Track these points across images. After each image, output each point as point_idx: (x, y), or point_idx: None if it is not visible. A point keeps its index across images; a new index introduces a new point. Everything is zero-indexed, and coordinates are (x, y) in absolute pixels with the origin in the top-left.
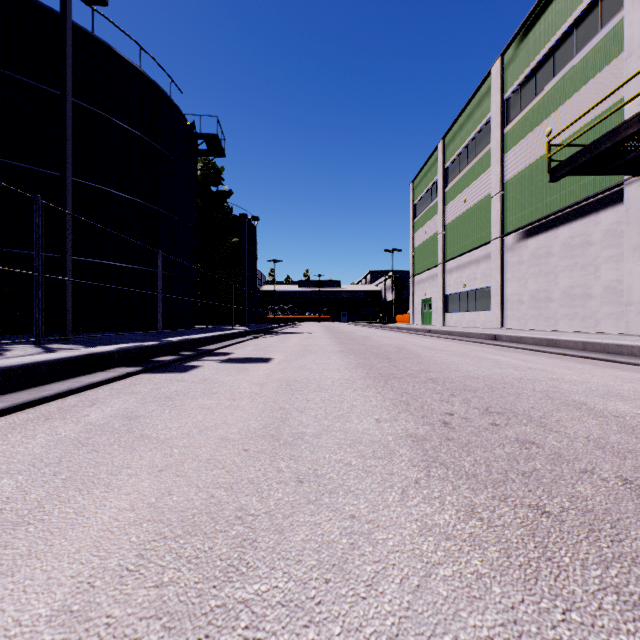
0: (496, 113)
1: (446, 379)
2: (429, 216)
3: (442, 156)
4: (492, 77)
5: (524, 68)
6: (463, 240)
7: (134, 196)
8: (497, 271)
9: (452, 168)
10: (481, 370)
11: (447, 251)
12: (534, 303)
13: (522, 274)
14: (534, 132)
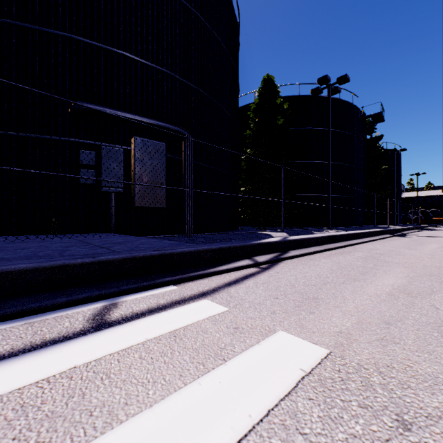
0: None
1: None
2: None
3: None
4: None
5: None
6: None
7: (336, 162)
8: None
9: None
10: None
11: None
12: None
13: None
14: None
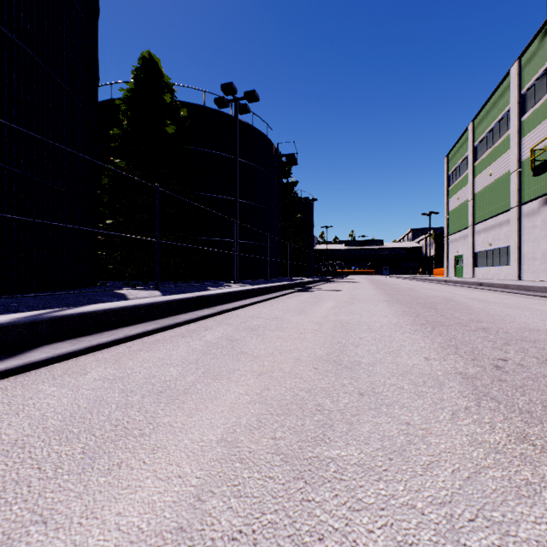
0: (514, 105)
1: (414, 295)
2: (461, 185)
3: (471, 136)
4: (511, 75)
5: (537, 70)
6: (489, 207)
7: (250, 201)
8: (515, 233)
9: (480, 146)
10: (436, 294)
11: (476, 216)
12: (544, 259)
13: (535, 236)
14: (544, 122)
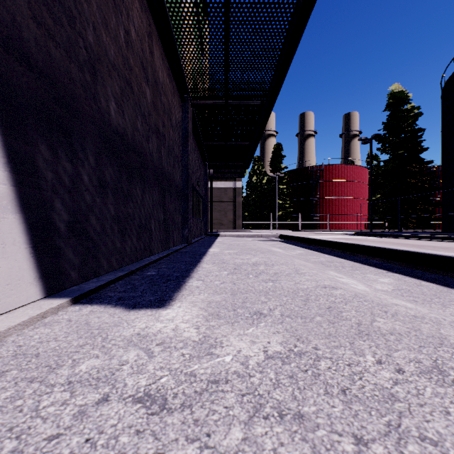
0: None
1: None
2: None
3: None
4: None
5: None
6: None
7: None
8: None
9: None
10: None
11: None
12: None
13: None
14: None
